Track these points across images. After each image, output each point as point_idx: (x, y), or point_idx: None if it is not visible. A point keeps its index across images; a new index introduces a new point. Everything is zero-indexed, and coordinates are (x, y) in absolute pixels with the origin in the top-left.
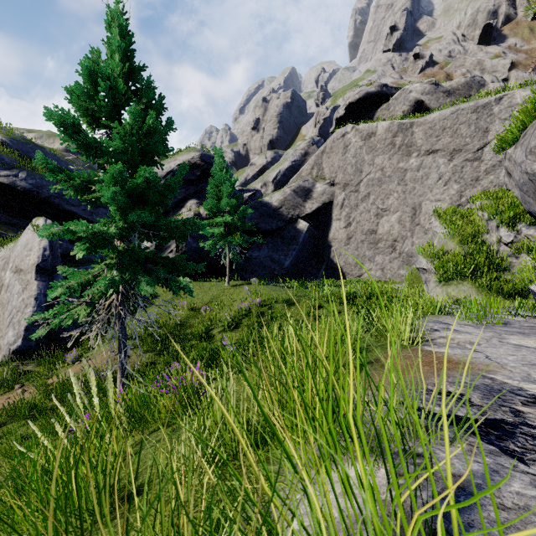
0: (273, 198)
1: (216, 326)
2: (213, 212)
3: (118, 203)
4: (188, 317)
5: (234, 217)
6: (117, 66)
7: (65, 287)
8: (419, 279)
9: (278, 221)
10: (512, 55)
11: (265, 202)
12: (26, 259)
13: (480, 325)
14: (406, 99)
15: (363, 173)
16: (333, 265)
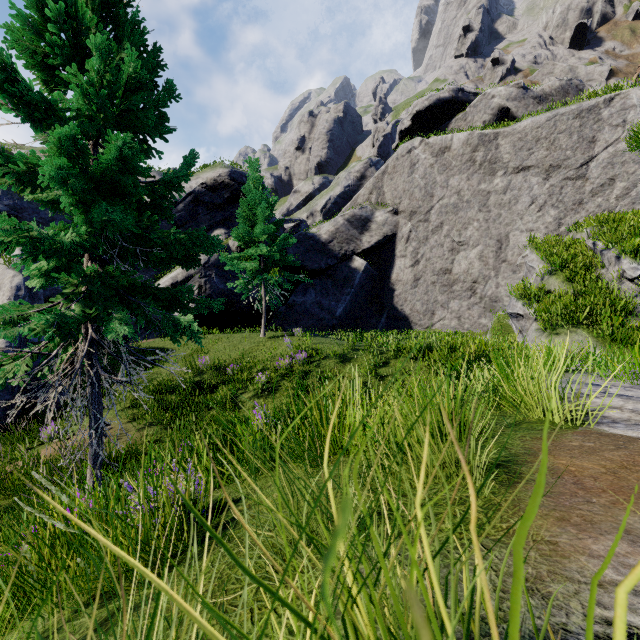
0: (322, 229)
1: (247, 389)
2: (245, 242)
3: (74, 191)
4: (211, 378)
5: (271, 248)
6: None
7: None
8: (508, 329)
9: (328, 258)
10: (611, 61)
11: (311, 234)
12: None
13: None
14: (488, 106)
15: (435, 198)
16: (397, 314)
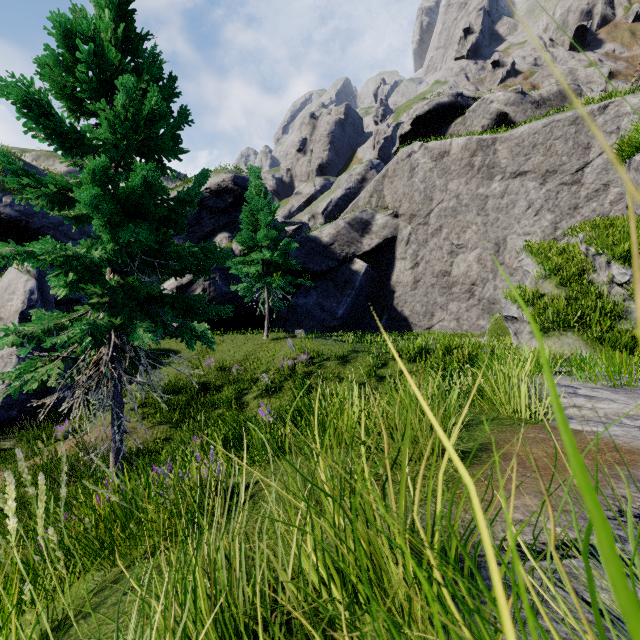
0: (323, 232)
1: (251, 390)
2: (249, 246)
3: (104, 214)
4: (216, 379)
5: (274, 253)
6: (107, 27)
7: (22, 335)
8: (504, 331)
9: (329, 260)
10: (611, 63)
11: (313, 237)
12: (7, 304)
13: (615, 388)
14: (486, 111)
15: (434, 202)
16: (397, 315)
